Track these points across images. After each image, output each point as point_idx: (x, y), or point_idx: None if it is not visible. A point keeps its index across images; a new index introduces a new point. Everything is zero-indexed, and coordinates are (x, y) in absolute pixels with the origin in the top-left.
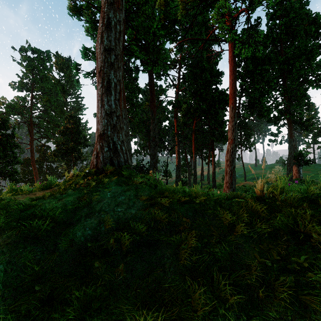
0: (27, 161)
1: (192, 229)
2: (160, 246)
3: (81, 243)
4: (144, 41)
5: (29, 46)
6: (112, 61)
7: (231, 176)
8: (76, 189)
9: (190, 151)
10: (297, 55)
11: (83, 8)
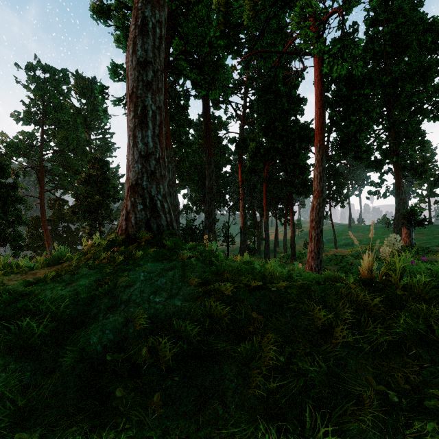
0: (35, 220)
1: (267, 332)
2: (218, 359)
3: (97, 355)
4: (197, 55)
5: (38, 62)
6: (148, 80)
7: (318, 242)
8: (95, 266)
9: (260, 207)
10: (408, 75)
11: (111, 8)
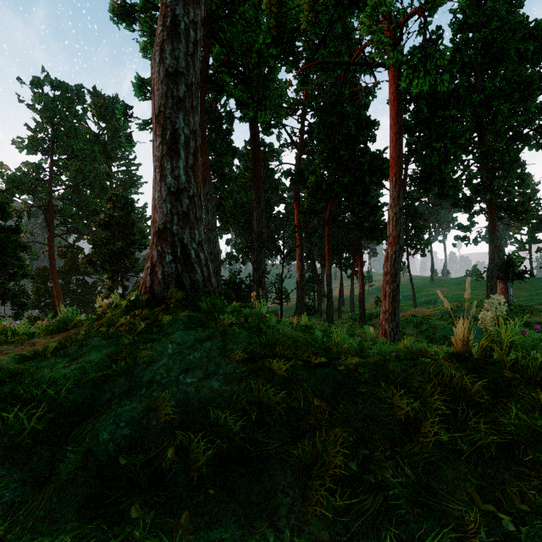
0: (43, 272)
1: (332, 426)
2: (268, 462)
3: (107, 457)
4: (243, 67)
5: (46, 77)
6: (180, 96)
7: (394, 300)
8: (110, 335)
9: (321, 256)
10: (505, 92)
11: (136, 9)
